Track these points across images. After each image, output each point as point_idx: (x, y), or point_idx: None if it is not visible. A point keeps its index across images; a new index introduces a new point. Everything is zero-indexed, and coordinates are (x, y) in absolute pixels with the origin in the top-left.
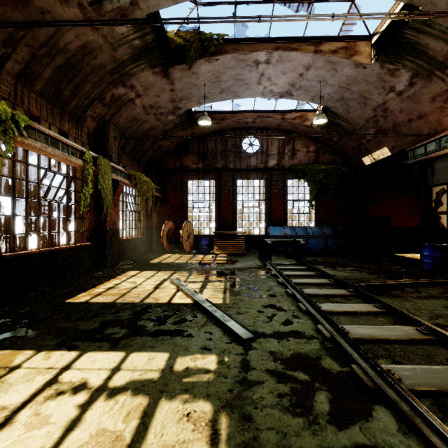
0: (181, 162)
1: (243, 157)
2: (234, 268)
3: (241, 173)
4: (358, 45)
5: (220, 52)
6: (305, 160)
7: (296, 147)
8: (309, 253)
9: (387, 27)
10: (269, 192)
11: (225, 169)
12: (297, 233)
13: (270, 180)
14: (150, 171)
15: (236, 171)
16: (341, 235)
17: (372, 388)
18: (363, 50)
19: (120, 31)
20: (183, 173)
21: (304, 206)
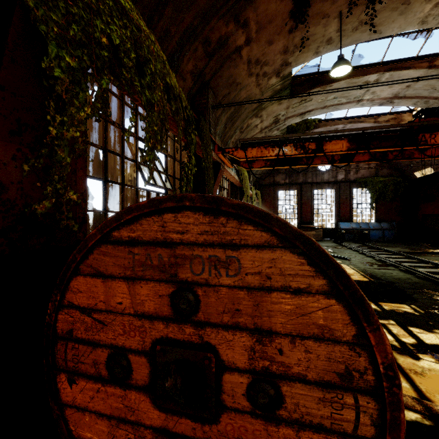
0: (274, 179)
1: (318, 174)
2: (323, 246)
3: (317, 185)
4: (403, 116)
5: (316, 127)
6: (367, 174)
7: (359, 165)
8: (370, 240)
9: (420, 110)
10: (338, 198)
11: (305, 183)
12: (361, 227)
13: (339, 189)
14: (255, 186)
15: (313, 184)
16: (396, 228)
17: (390, 264)
18: (407, 119)
19: (274, 133)
20: (275, 187)
21: (366, 208)
